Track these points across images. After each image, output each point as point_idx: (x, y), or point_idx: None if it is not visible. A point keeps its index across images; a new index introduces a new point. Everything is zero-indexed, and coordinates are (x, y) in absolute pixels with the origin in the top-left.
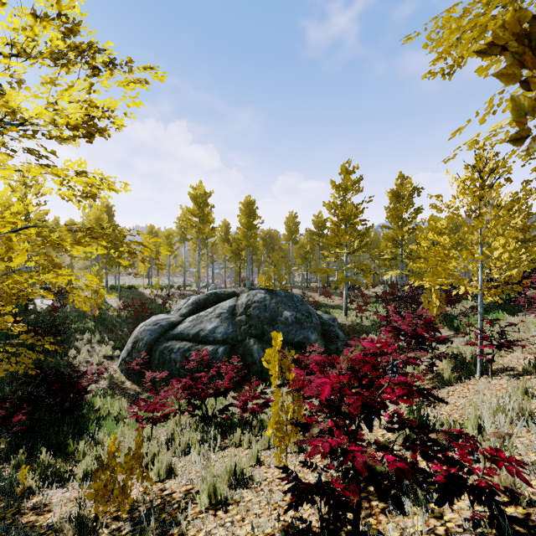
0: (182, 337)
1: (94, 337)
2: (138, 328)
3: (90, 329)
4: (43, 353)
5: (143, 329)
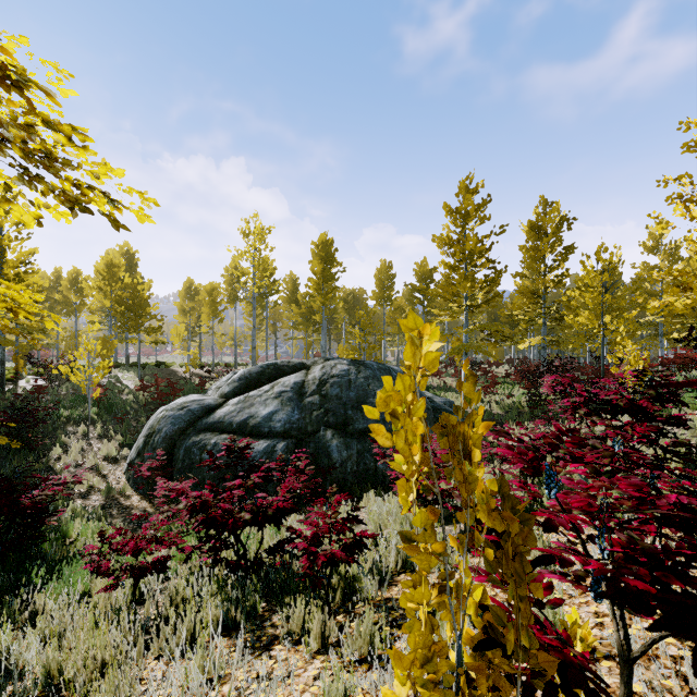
0: (221, 427)
1: (94, 429)
2: (155, 415)
3: (91, 418)
4: (11, 453)
5: (162, 416)
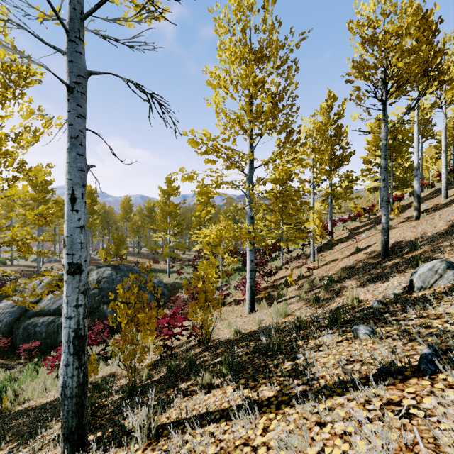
0: (43, 313)
1: None
2: None
3: None
4: None
5: (0, 313)
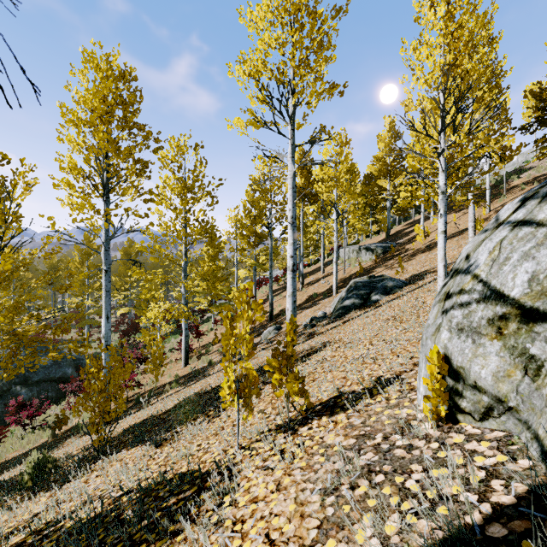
0: None
1: None
2: None
3: None
4: None
5: None
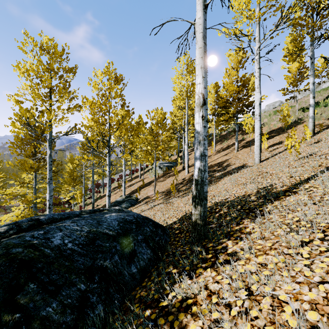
0: None
1: None
2: None
3: None
4: None
5: None
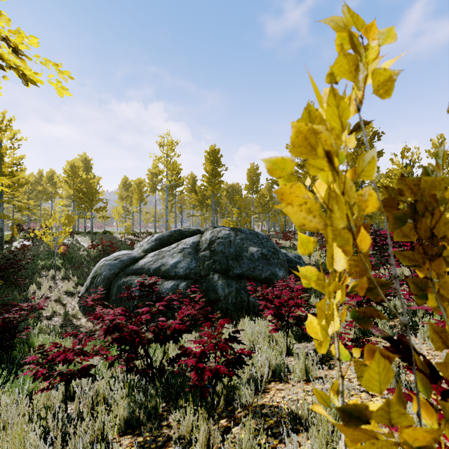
0: (142, 272)
1: (59, 273)
2: (98, 263)
3: (58, 266)
4: (2, 289)
5: (103, 264)
